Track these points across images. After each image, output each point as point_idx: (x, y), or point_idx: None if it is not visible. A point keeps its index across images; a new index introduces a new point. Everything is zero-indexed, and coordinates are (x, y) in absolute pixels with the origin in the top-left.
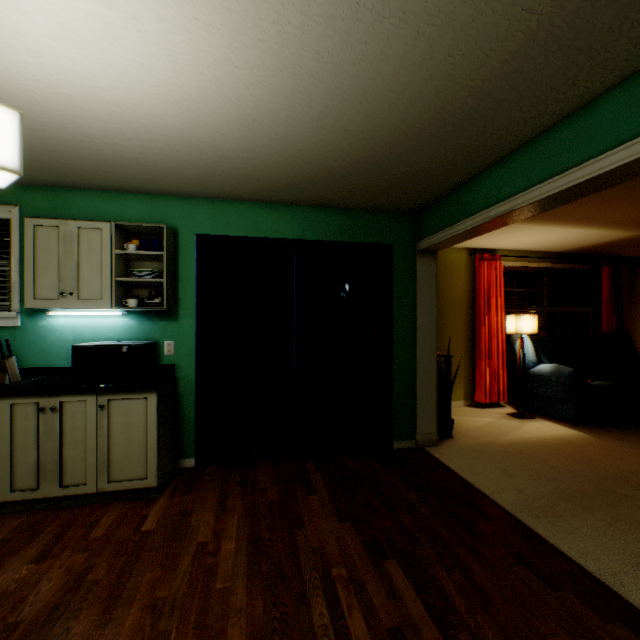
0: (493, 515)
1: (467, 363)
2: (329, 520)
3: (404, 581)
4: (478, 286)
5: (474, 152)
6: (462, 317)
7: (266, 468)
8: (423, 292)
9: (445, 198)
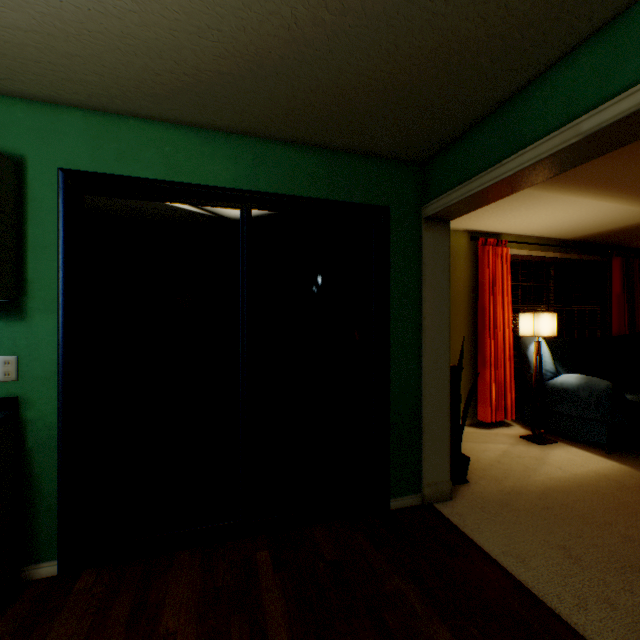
0: None
1: (467, 372)
2: None
3: None
4: (482, 277)
5: None
6: (462, 316)
7: (186, 571)
8: (432, 279)
9: (476, 128)
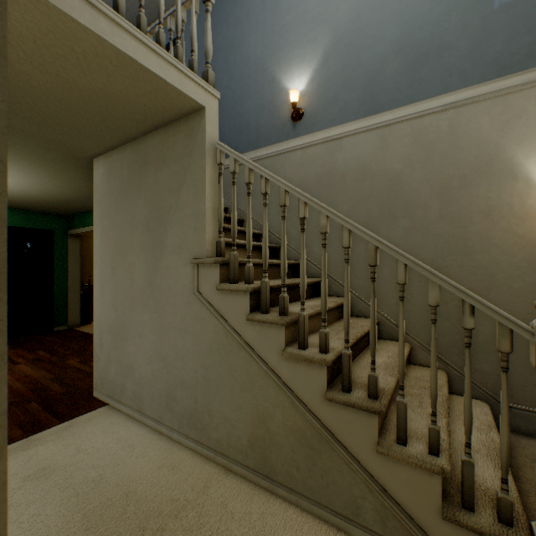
0: (91, 337)
1: None
2: (10, 350)
3: (43, 352)
4: None
5: (82, 207)
6: None
7: None
8: (73, 254)
9: (80, 215)
